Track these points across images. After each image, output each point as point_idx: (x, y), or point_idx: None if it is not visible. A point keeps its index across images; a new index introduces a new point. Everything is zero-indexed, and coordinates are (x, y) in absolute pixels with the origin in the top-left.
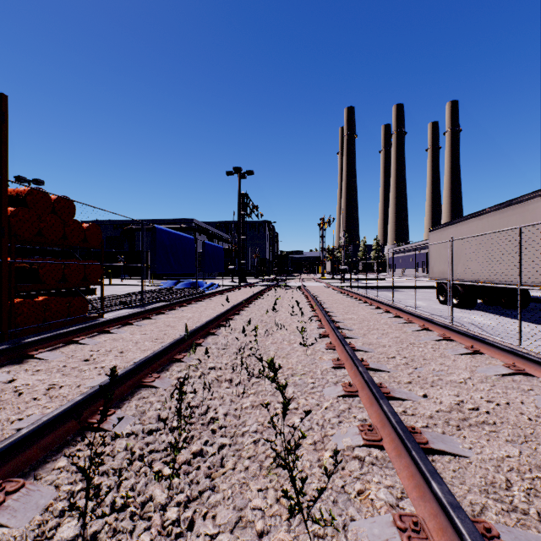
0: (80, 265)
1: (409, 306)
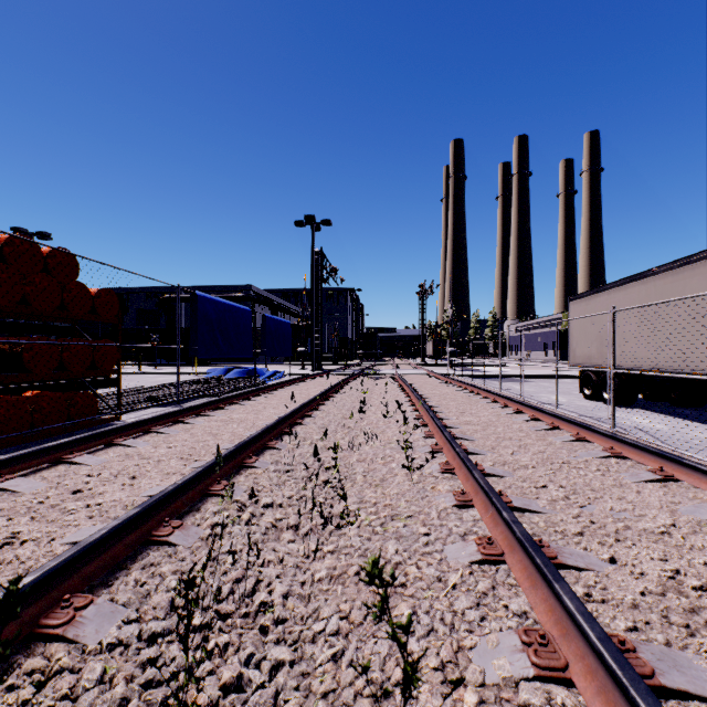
0: (86, 346)
1: (546, 403)
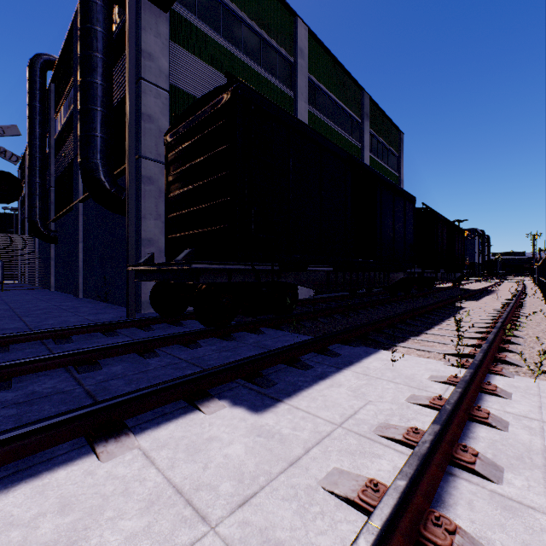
0: None
1: None
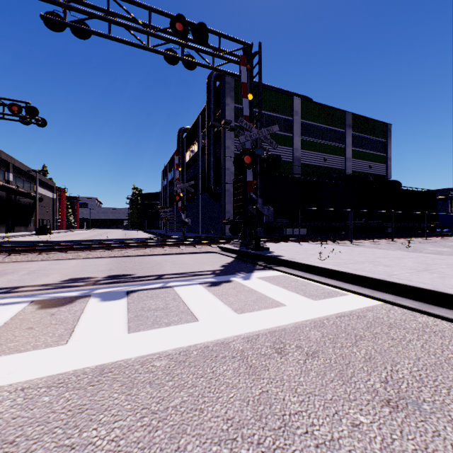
0: None
1: None
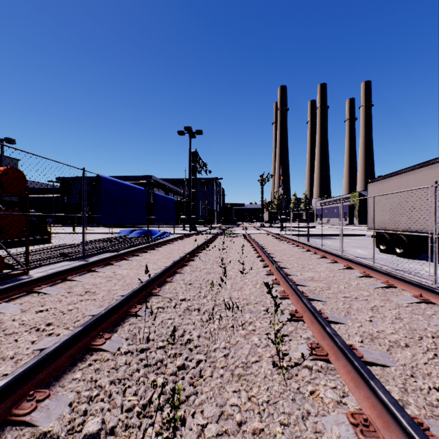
0: None
1: (359, 257)
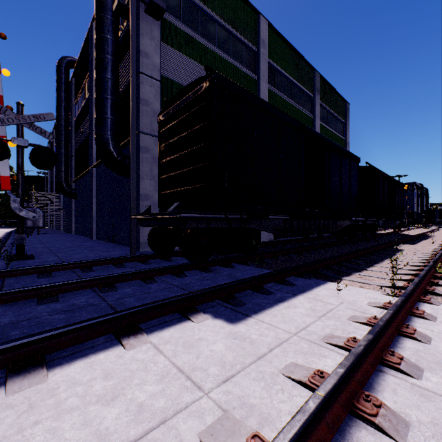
0: None
1: None
